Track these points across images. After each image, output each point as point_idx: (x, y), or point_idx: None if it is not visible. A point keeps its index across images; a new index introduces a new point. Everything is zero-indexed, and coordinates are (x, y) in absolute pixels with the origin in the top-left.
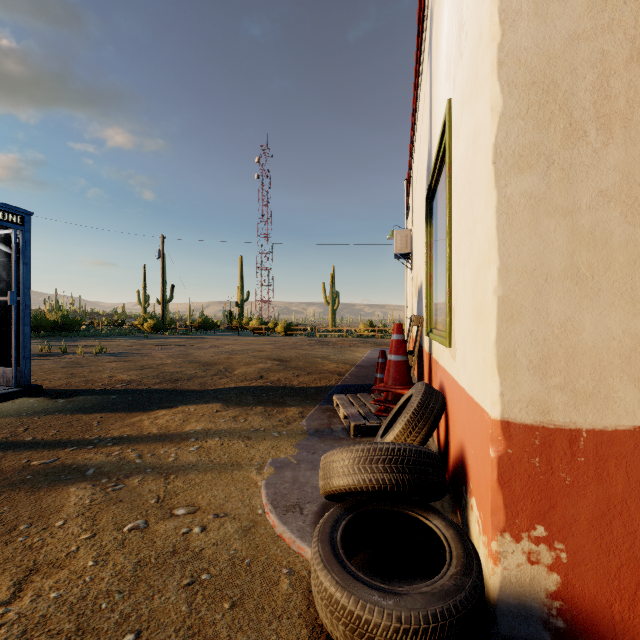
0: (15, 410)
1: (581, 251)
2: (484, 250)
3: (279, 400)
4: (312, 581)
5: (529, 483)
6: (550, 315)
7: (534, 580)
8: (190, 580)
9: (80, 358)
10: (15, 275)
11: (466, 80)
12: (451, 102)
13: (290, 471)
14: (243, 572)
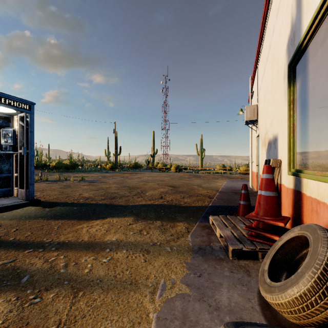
0: (20, 215)
1: None
2: None
3: (171, 216)
4: None
5: None
6: None
7: None
8: None
9: (71, 183)
10: (25, 138)
11: None
12: None
13: (180, 300)
14: None
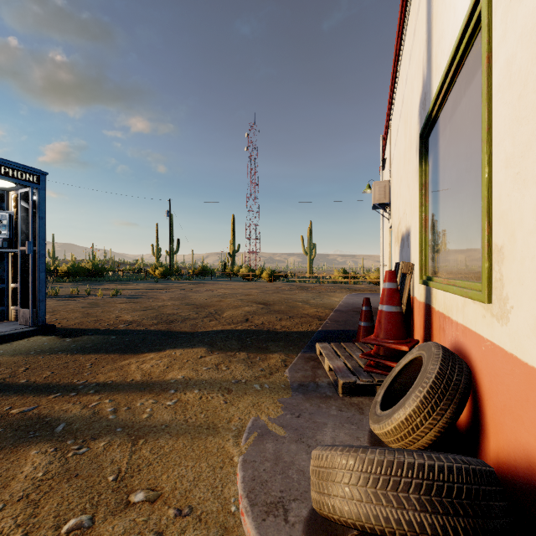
0: (26, 348)
1: None
2: None
3: (262, 345)
4: None
5: None
6: None
7: None
8: None
9: (99, 299)
10: (32, 228)
11: None
12: None
13: (272, 442)
14: None
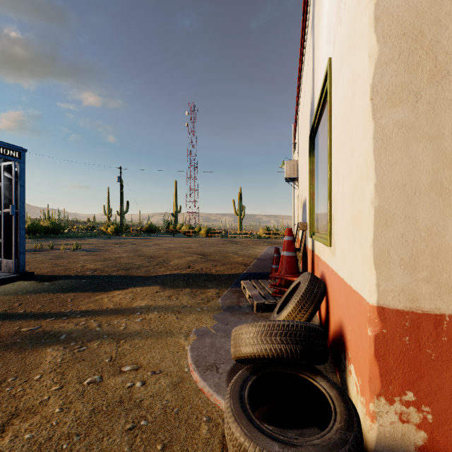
0: (14, 290)
1: (444, 169)
2: (362, 170)
3: (201, 284)
4: (225, 430)
5: (400, 357)
6: (418, 221)
7: (405, 436)
8: (132, 425)
9: (62, 253)
10: (14, 194)
11: (345, 39)
12: (331, 60)
13: (209, 338)
14: (172, 419)
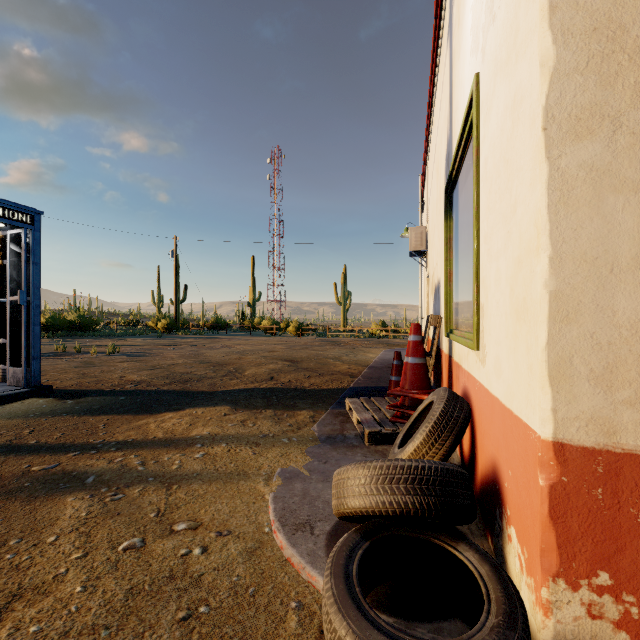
0: (23, 411)
1: None
2: (529, 236)
3: (289, 403)
4: (324, 624)
5: (589, 519)
6: (617, 313)
7: (596, 638)
8: (186, 613)
9: (93, 358)
10: (25, 275)
11: (501, 44)
12: (479, 76)
13: (300, 483)
14: (246, 604)
